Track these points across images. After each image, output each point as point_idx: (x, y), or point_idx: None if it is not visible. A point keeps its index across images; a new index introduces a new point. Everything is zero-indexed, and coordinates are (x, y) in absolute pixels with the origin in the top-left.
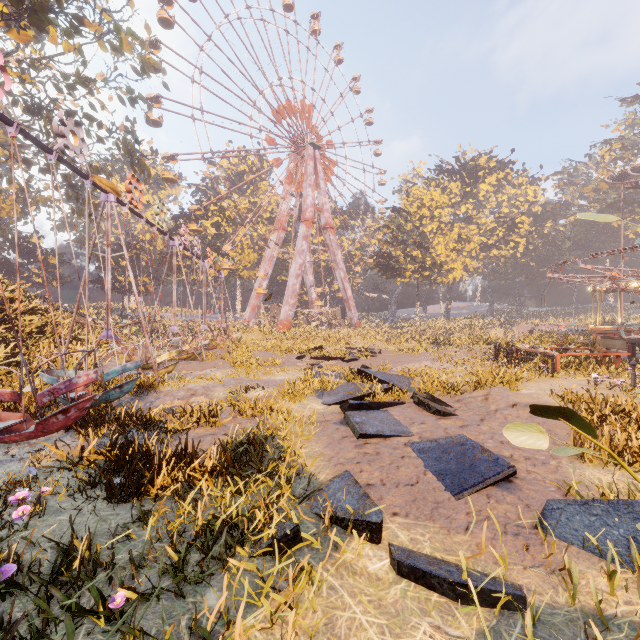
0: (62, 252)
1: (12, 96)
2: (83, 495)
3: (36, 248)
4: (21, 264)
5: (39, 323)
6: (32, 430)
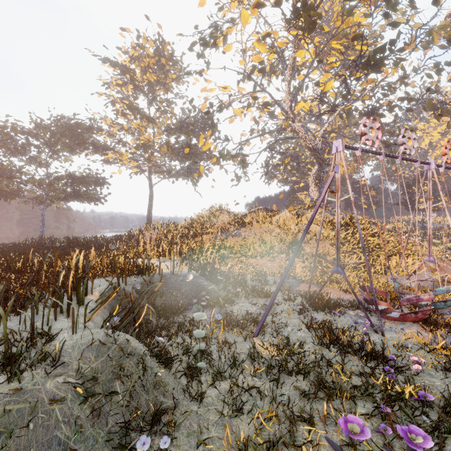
0: (378, 186)
1: (359, 113)
2: (442, 373)
3: (363, 187)
4: (356, 198)
5: (377, 242)
6: (397, 317)
